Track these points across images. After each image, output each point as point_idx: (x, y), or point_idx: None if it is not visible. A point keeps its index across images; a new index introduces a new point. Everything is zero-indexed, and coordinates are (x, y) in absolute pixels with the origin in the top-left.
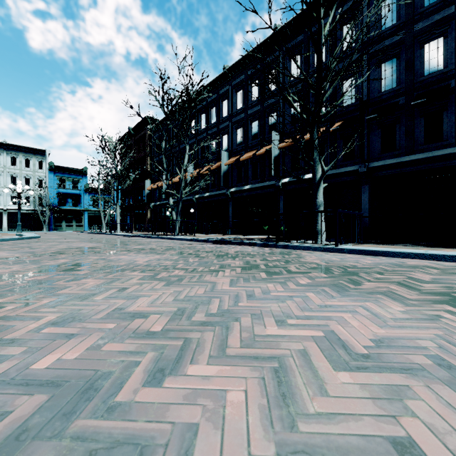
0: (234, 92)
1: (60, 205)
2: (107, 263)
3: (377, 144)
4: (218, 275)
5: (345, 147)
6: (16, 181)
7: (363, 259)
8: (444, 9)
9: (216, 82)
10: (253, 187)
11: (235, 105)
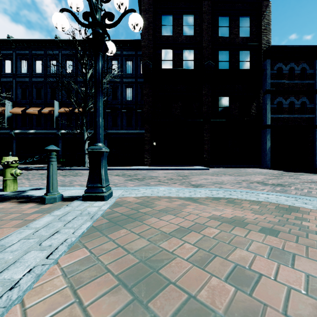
0: (18, 59)
1: None
2: None
3: (111, 123)
4: None
5: None
6: None
7: None
8: (132, 78)
9: None
10: (37, 132)
11: (19, 69)
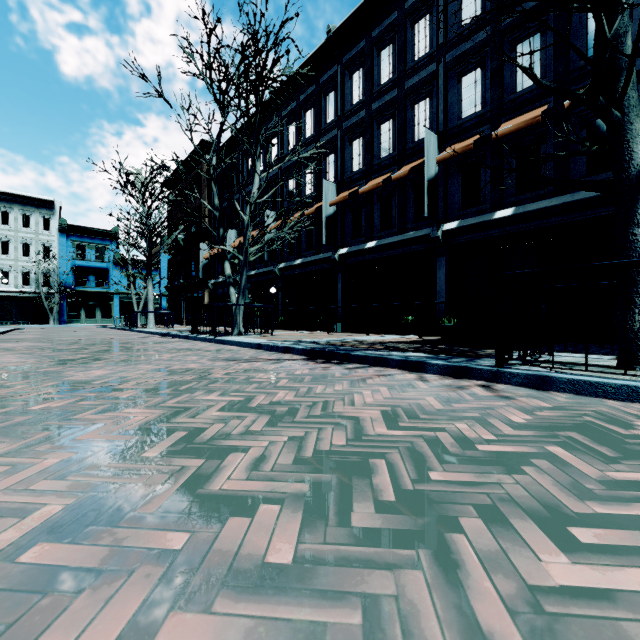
0: (347, 76)
1: (77, 285)
2: None
3: None
4: None
5: None
6: (9, 248)
7: None
8: None
9: (315, 61)
10: (383, 244)
11: (348, 99)
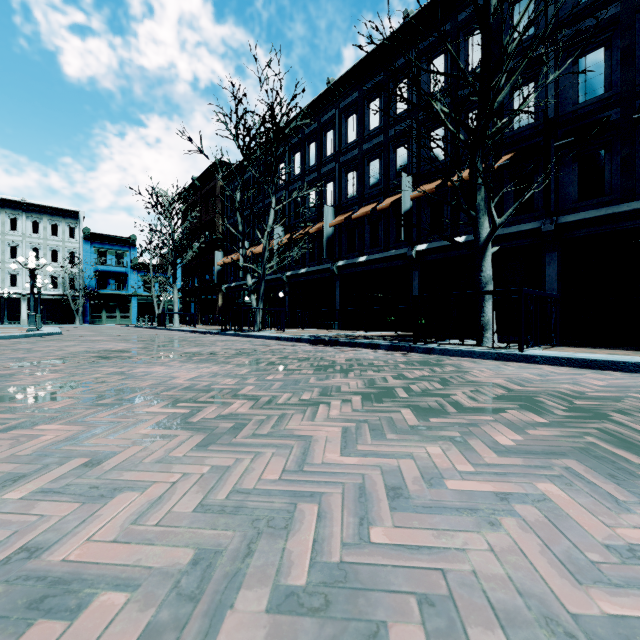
0: (343, 119)
1: (99, 288)
2: (121, 382)
3: (572, 187)
4: (316, 415)
5: (535, 183)
6: (39, 255)
7: (583, 377)
8: None
9: (317, 104)
10: (371, 259)
11: (344, 138)
